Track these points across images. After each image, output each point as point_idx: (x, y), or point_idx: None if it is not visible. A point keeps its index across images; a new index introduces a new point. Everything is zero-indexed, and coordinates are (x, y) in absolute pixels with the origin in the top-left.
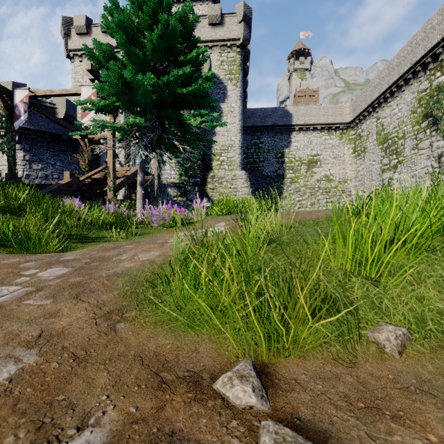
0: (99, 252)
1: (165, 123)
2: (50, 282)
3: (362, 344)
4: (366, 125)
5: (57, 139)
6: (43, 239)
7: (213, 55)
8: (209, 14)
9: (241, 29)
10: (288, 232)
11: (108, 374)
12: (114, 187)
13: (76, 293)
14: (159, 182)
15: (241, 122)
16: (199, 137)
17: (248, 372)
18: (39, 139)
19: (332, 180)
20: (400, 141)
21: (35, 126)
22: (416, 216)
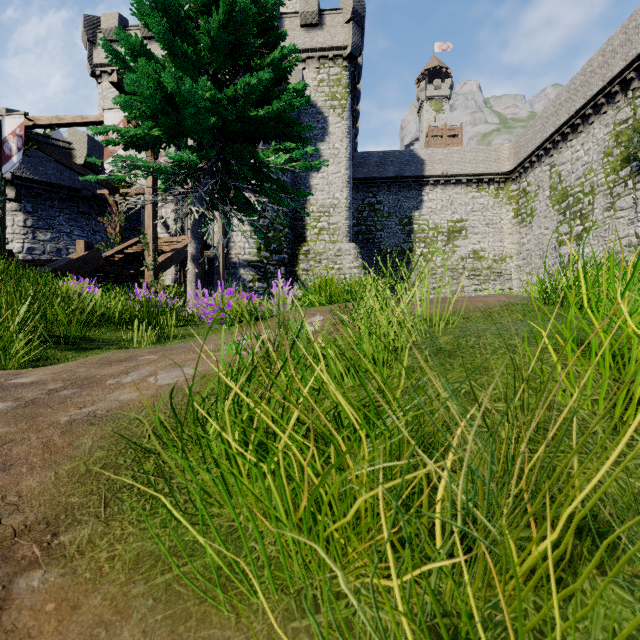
0: (92, 367)
1: (231, 163)
2: None
3: None
4: (535, 176)
5: (74, 195)
6: None
7: (307, 72)
8: (301, 11)
9: (349, 32)
10: (444, 330)
11: None
12: (154, 265)
13: None
14: (226, 260)
15: (348, 171)
16: (285, 186)
17: None
18: (48, 195)
19: (484, 257)
20: (587, 199)
21: (41, 176)
22: None
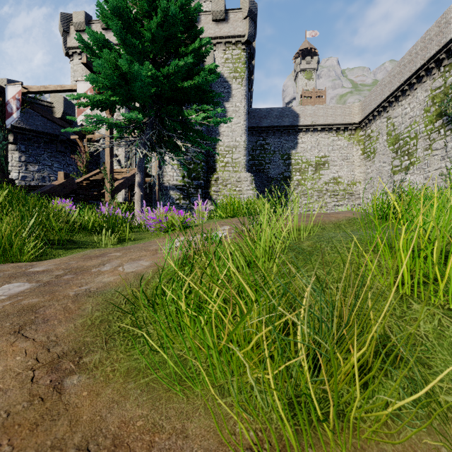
0: (79, 261)
1: (165, 119)
2: None
3: None
4: (376, 126)
5: (54, 139)
6: (16, 245)
7: (217, 53)
8: (213, 10)
9: (246, 25)
10: (308, 237)
11: None
12: (111, 189)
13: (22, 323)
14: (160, 185)
15: (246, 122)
16: (202, 134)
17: None
18: (36, 139)
19: (340, 182)
20: (412, 142)
21: (31, 126)
22: None
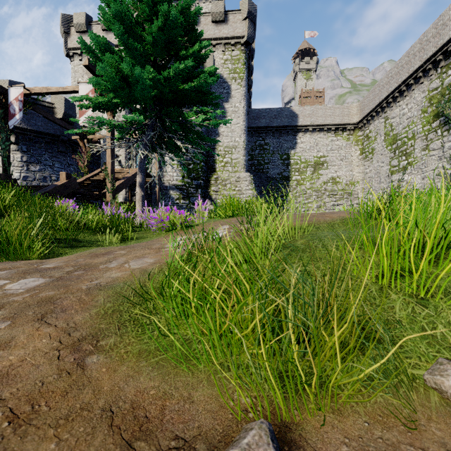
0: (87, 258)
1: (166, 121)
2: (15, 297)
3: (418, 391)
4: (374, 126)
5: (55, 139)
6: (25, 244)
7: (216, 54)
8: (212, 11)
9: (246, 26)
10: (302, 235)
11: (57, 446)
12: (112, 189)
13: (43, 312)
14: (161, 184)
15: (245, 122)
16: (202, 135)
17: (264, 450)
18: (37, 139)
19: (339, 182)
20: (410, 142)
21: (33, 126)
22: (447, 217)
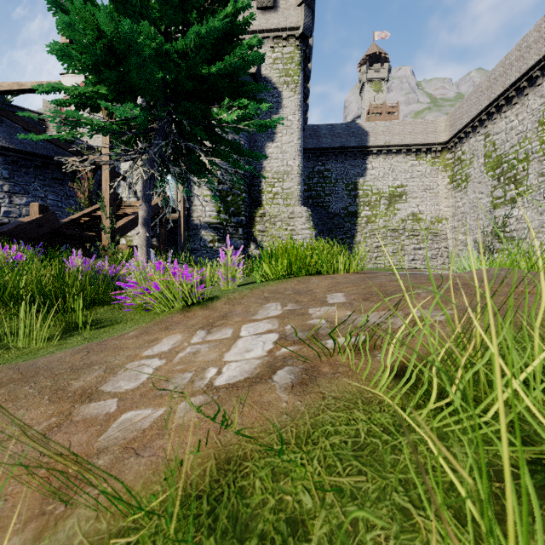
0: None
1: (183, 123)
2: None
3: None
4: (469, 146)
5: (48, 162)
6: None
7: (263, 51)
8: None
9: (301, 14)
10: None
11: None
12: (111, 228)
13: None
14: (189, 222)
15: (300, 141)
16: (239, 148)
17: None
18: (24, 162)
19: (422, 219)
20: (521, 165)
21: (17, 145)
22: None
